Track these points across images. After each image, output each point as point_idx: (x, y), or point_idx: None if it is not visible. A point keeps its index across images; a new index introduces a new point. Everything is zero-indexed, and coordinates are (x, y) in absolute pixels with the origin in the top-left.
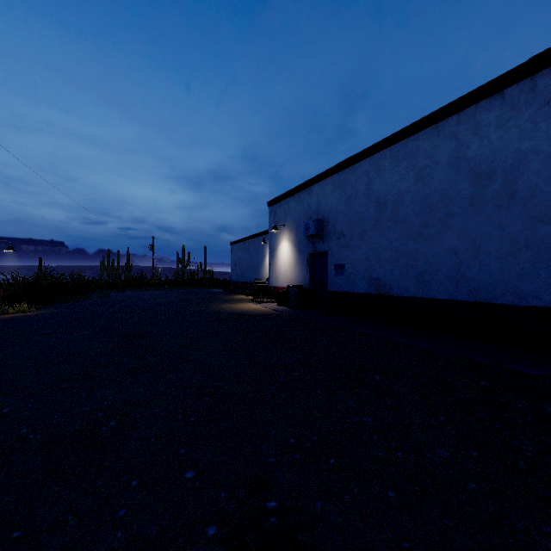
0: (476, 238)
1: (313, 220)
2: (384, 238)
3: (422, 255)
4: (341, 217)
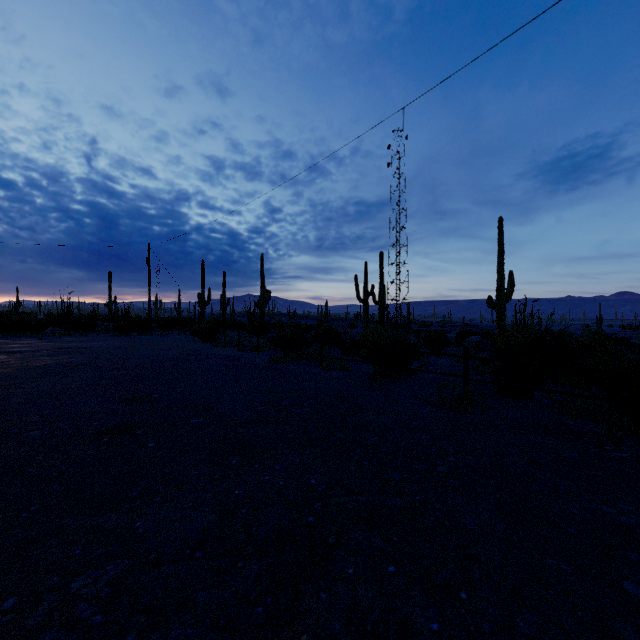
0: None
1: None
2: None
3: None
4: None
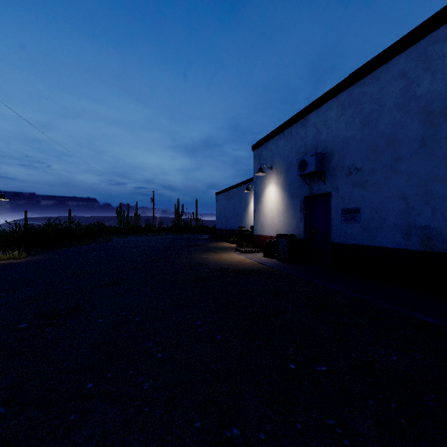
0: None
1: (312, 154)
2: (441, 164)
3: None
4: (353, 145)
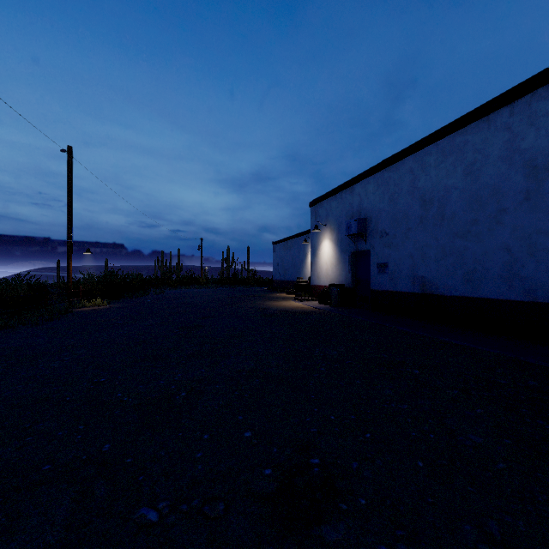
0: (532, 235)
1: (355, 220)
2: (429, 235)
3: (471, 253)
4: (384, 215)
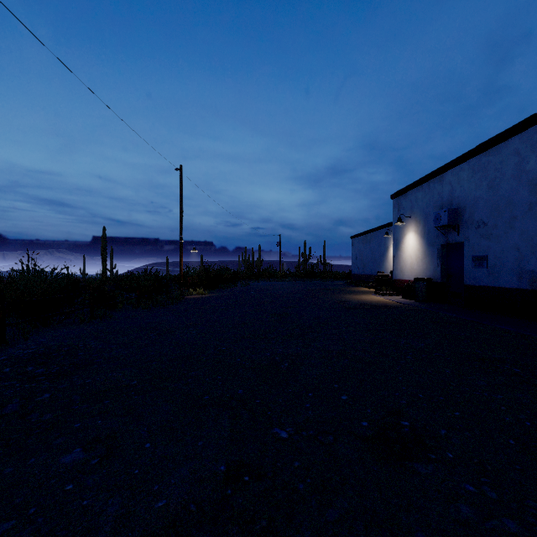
0: None
1: (445, 210)
2: None
3: None
4: (481, 204)
